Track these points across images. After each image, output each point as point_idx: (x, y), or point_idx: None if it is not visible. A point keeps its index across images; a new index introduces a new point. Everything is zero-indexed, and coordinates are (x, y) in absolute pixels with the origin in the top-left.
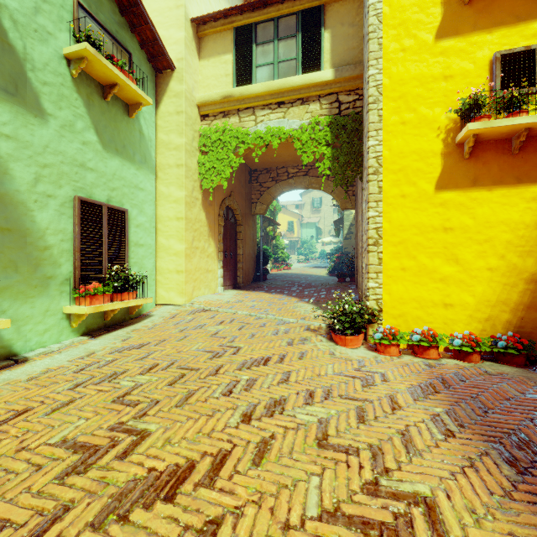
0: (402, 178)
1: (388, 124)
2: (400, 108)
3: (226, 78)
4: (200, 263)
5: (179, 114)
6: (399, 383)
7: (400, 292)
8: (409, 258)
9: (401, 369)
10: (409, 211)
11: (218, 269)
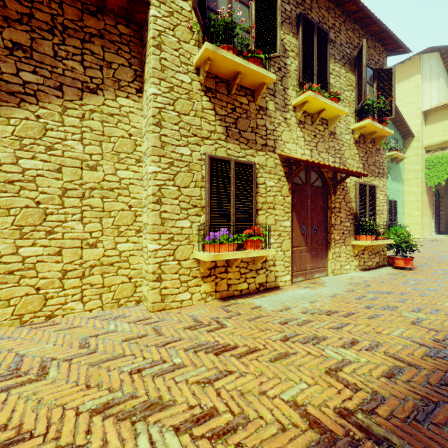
0: None
1: None
2: None
3: (443, 132)
4: (425, 220)
5: (416, 156)
6: None
7: None
8: None
9: None
10: None
11: (432, 223)
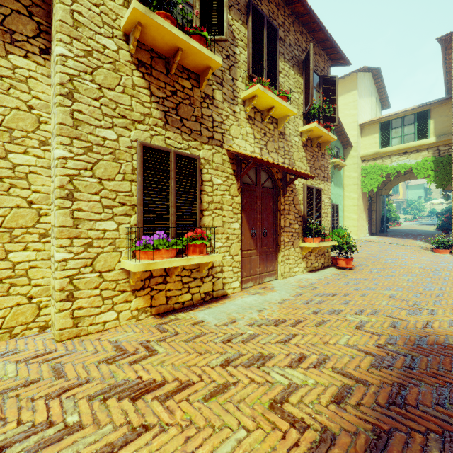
0: None
1: None
2: None
3: (375, 144)
4: (361, 223)
5: (354, 164)
6: None
7: None
8: None
9: None
10: None
11: (366, 225)
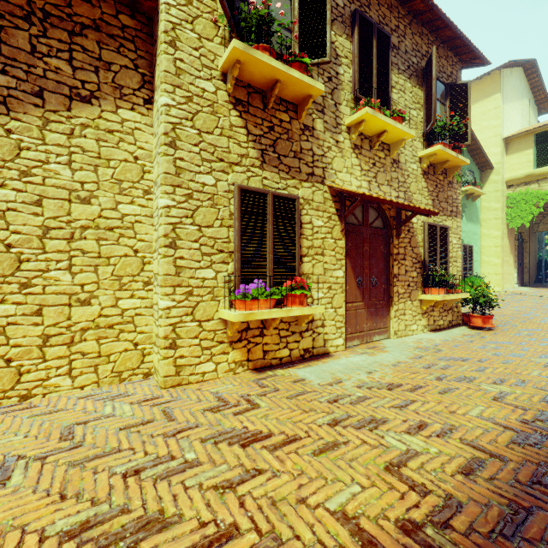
0: None
1: None
2: None
3: (527, 163)
4: (506, 269)
5: (496, 192)
6: None
7: None
8: None
9: None
10: None
11: (514, 273)
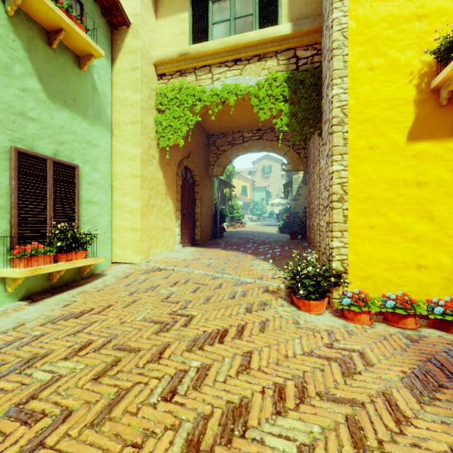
0: (370, 128)
1: (355, 70)
2: (368, 53)
3: (182, 36)
4: (157, 221)
5: (134, 70)
6: (387, 370)
7: (368, 252)
8: (377, 216)
9: (380, 345)
10: (377, 165)
11: (176, 227)
